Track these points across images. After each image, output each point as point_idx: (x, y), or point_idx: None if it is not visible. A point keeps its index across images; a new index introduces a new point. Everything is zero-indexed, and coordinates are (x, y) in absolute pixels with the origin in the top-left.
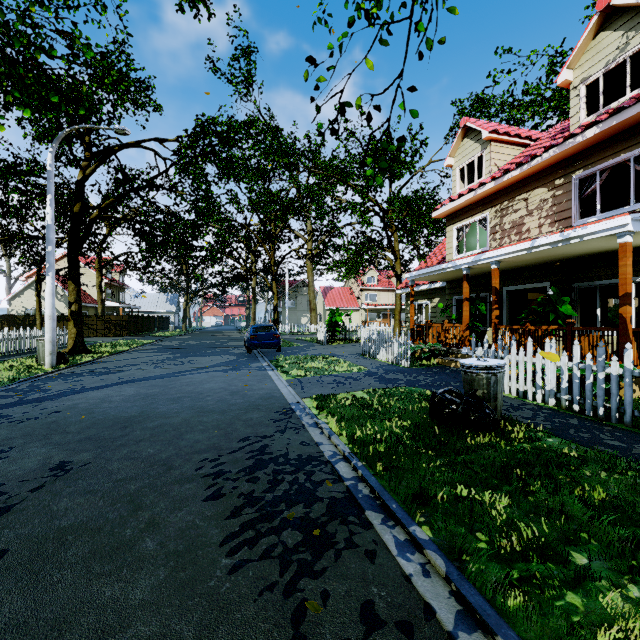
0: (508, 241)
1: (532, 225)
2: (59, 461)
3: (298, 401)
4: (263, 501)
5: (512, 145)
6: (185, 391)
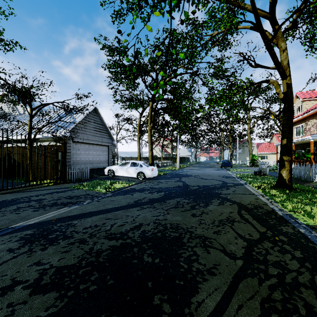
0: (307, 134)
1: (312, 130)
2: (200, 174)
3: (232, 174)
4: (224, 177)
5: (314, 100)
6: (209, 172)
